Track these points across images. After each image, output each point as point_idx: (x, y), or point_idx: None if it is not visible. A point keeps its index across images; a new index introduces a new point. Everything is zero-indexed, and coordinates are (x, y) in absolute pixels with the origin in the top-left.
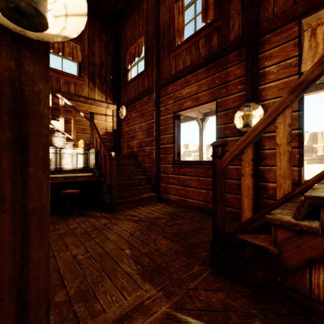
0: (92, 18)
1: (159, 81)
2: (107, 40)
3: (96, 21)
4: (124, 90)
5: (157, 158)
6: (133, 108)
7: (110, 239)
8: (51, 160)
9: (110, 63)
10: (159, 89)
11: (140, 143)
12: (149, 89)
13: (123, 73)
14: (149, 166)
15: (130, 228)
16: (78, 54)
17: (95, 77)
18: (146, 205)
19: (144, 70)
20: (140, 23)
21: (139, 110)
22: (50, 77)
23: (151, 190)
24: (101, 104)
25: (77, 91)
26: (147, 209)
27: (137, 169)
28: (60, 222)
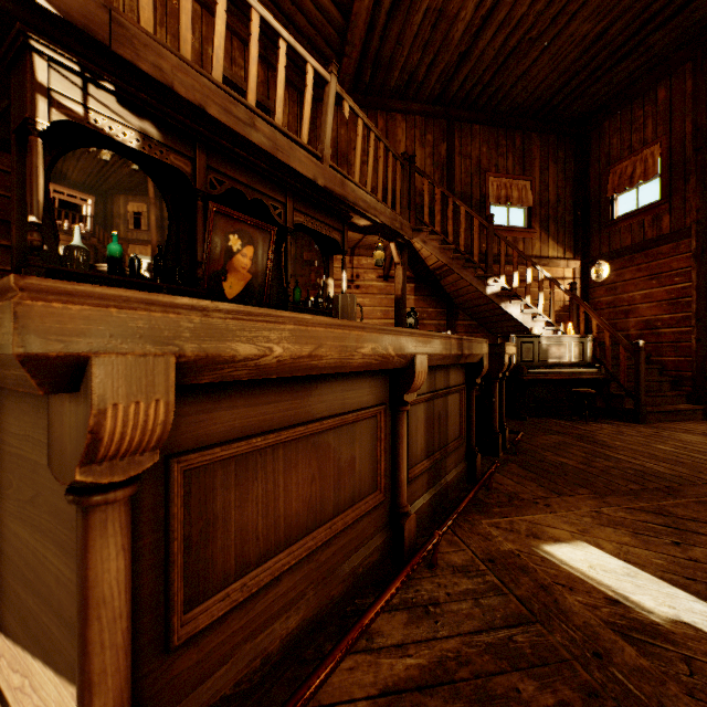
0: (545, 134)
1: (706, 220)
2: (564, 158)
3: (550, 134)
4: (600, 234)
5: (701, 348)
6: (628, 264)
7: (694, 443)
8: (547, 351)
9: (569, 193)
10: (704, 233)
11: (647, 321)
12: (677, 234)
13: (596, 206)
14: (673, 360)
15: (706, 439)
16: (528, 196)
17: (549, 222)
18: (684, 421)
19: (660, 202)
20: (647, 122)
21: (646, 268)
22: (496, 238)
23: (684, 400)
24: (558, 262)
25: (525, 250)
26: (697, 425)
27: (650, 366)
28: (583, 425)
